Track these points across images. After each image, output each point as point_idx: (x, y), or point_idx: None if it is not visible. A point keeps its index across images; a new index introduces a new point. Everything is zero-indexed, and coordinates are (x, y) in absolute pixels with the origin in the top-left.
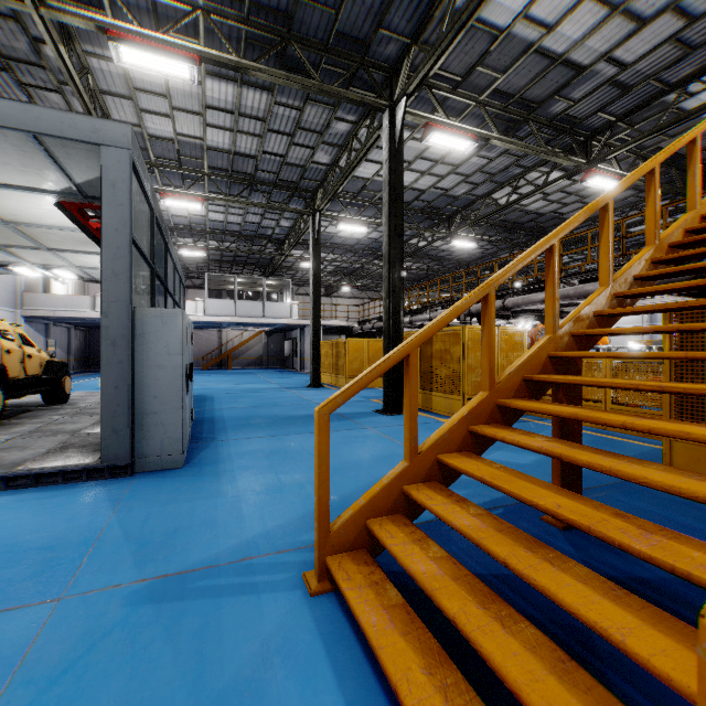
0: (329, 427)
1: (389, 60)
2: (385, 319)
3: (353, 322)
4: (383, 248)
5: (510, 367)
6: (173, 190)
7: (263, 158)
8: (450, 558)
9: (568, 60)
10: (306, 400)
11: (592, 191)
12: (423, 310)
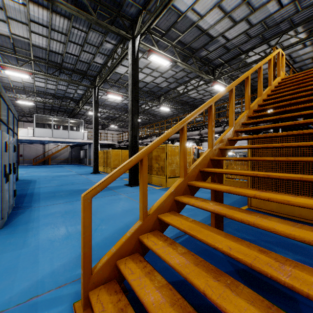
0: (91, 206)
1: (132, 16)
2: (130, 140)
3: (115, 142)
4: (129, 106)
5: (193, 165)
6: (11, 65)
7: (66, 55)
8: (168, 285)
9: (208, 33)
10: (89, 181)
11: (215, 91)
12: (147, 137)
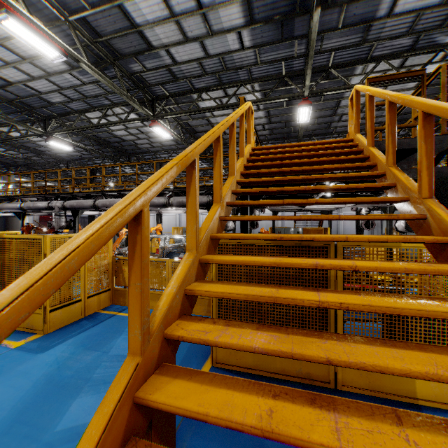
0: None
1: None
2: None
3: None
4: None
5: None
6: None
7: None
8: None
9: (143, 33)
10: None
11: (155, 135)
12: (14, 198)
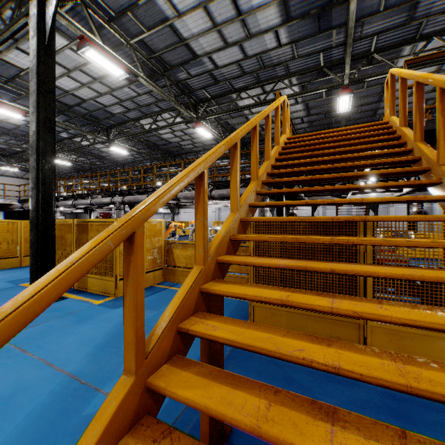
0: None
1: None
2: (33, 209)
3: (13, 200)
4: (30, 137)
5: (162, 319)
6: None
7: None
8: None
9: (189, 45)
10: None
11: (197, 136)
12: (85, 196)
